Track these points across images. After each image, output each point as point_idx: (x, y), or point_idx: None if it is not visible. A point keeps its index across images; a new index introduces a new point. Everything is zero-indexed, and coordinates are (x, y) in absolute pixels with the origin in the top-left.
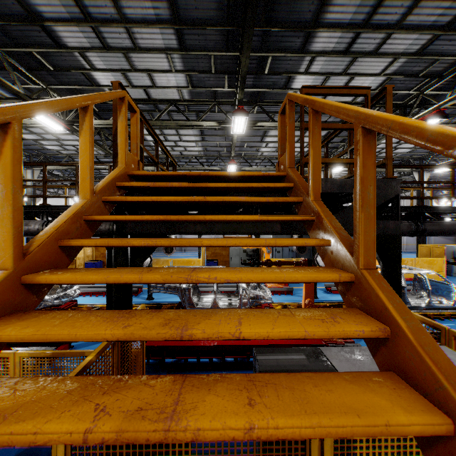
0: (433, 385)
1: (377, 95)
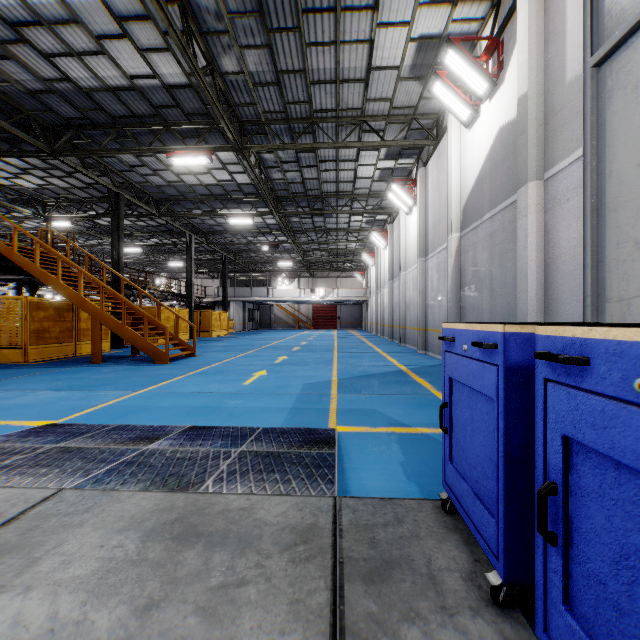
0: (98, 284)
1: (70, 231)
